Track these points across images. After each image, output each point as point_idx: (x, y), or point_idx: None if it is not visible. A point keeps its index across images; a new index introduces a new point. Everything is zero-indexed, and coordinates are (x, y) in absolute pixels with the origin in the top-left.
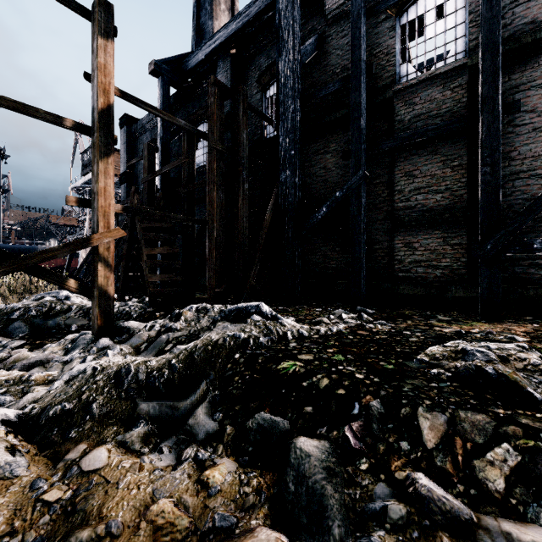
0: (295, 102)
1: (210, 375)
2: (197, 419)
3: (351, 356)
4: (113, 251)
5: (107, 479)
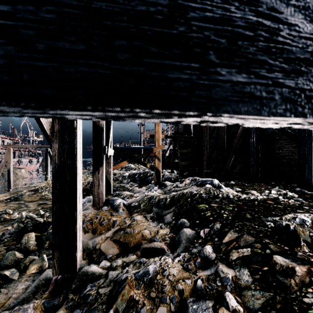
0: None
1: (177, 204)
2: (166, 216)
3: (236, 209)
4: (160, 154)
5: (138, 222)
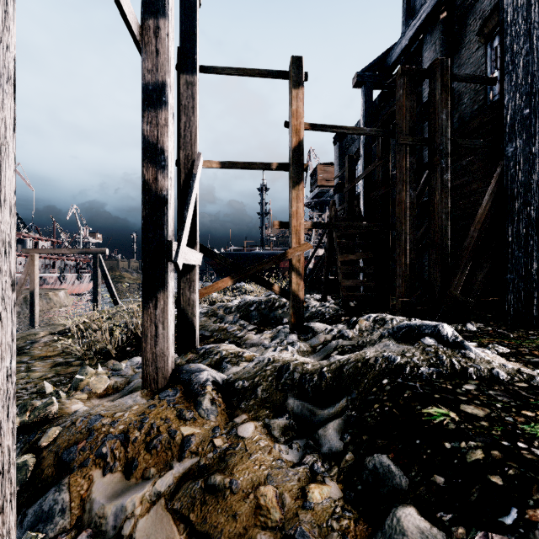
0: (531, 39)
1: (352, 393)
2: (326, 432)
3: None
4: (302, 262)
5: (247, 448)
